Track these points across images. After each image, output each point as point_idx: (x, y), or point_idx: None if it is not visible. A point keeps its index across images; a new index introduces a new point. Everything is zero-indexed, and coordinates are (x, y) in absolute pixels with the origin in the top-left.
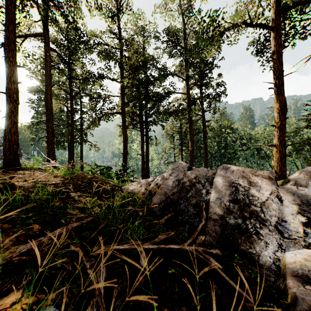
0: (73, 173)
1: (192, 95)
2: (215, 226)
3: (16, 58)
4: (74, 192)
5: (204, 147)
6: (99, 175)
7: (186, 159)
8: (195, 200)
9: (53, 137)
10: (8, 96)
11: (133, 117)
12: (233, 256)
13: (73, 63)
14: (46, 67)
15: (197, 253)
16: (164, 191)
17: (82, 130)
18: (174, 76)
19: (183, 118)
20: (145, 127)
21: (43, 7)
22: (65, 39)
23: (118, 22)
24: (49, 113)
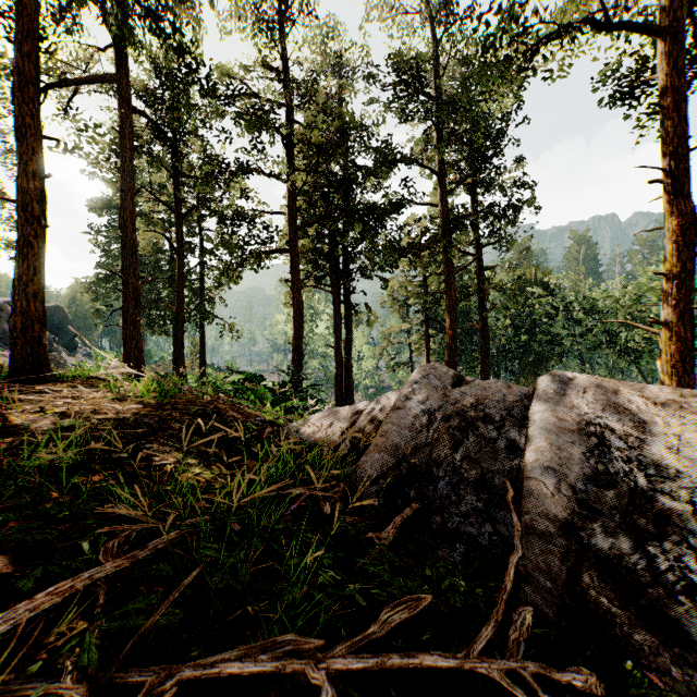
0: (165, 391)
1: (453, 207)
2: (548, 557)
3: (40, 119)
4: (156, 441)
5: (481, 330)
6: (231, 394)
7: (437, 356)
8: (479, 469)
9: (137, 307)
10: (22, 209)
11: (317, 262)
12: (619, 666)
13: (183, 141)
14: (123, 151)
15: (519, 693)
16: (390, 441)
17: (203, 293)
18: (410, 164)
19: (431, 263)
20: (343, 284)
21: (105, 1)
22: (158, 78)
23: (282, 43)
24: (130, 253)
